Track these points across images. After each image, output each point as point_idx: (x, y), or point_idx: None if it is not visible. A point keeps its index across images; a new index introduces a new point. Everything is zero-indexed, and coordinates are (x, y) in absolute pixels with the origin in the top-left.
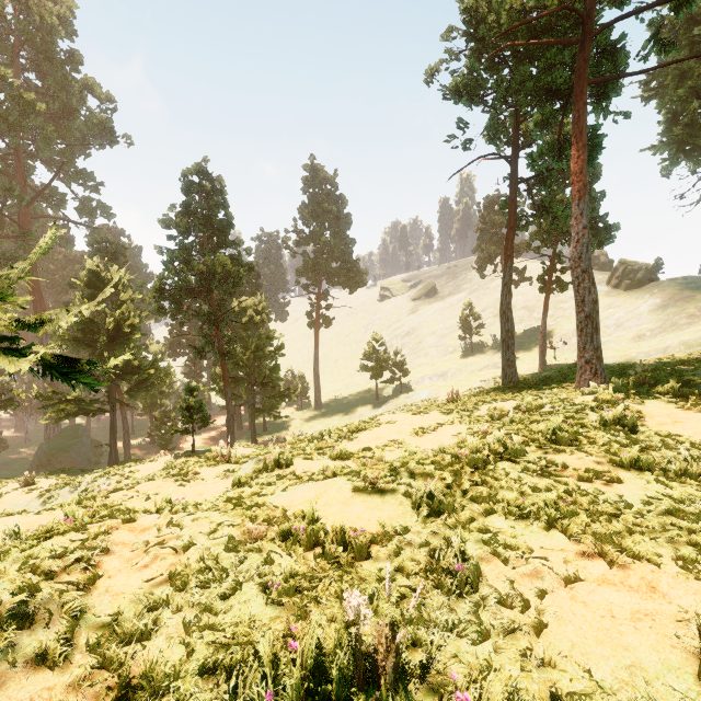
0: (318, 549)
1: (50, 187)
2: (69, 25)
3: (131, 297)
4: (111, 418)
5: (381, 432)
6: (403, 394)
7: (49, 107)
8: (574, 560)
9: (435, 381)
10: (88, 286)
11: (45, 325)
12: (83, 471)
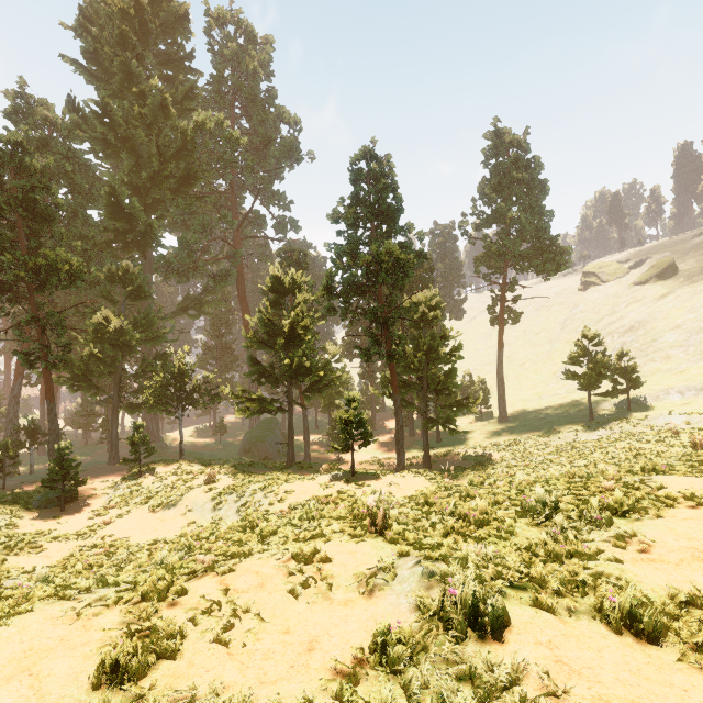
0: None
1: (254, 212)
2: (267, 67)
3: (306, 298)
4: (288, 418)
5: (698, 533)
6: (634, 414)
7: (254, 143)
8: None
9: (690, 397)
10: (271, 291)
11: None
12: (265, 467)
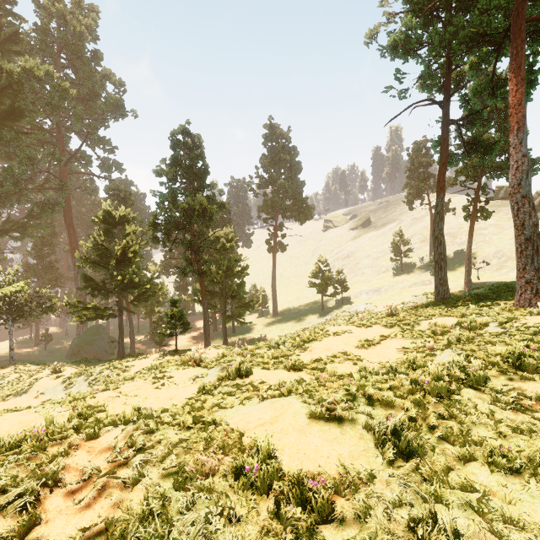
0: (272, 495)
1: (81, 151)
2: (93, 32)
3: (134, 230)
4: (119, 322)
5: (330, 343)
6: (344, 306)
7: (80, 93)
8: None
9: (370, 295)
10: (103, 222)
11: None
12: (99, 361)
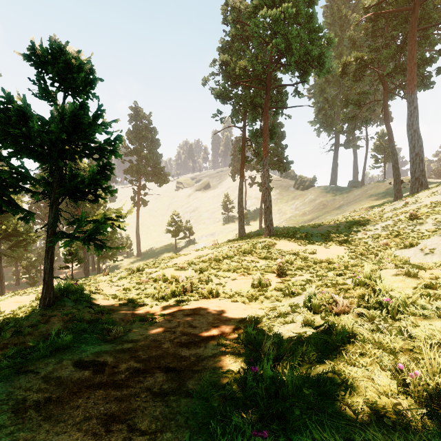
0: (166, 282)
1: None
2: None
3: None
4: None
5: (181, 258)
6: (191, 245)
7: None
8: (236, 276)
9: (208, 238)
10: None
11: (122, 218)
12: None
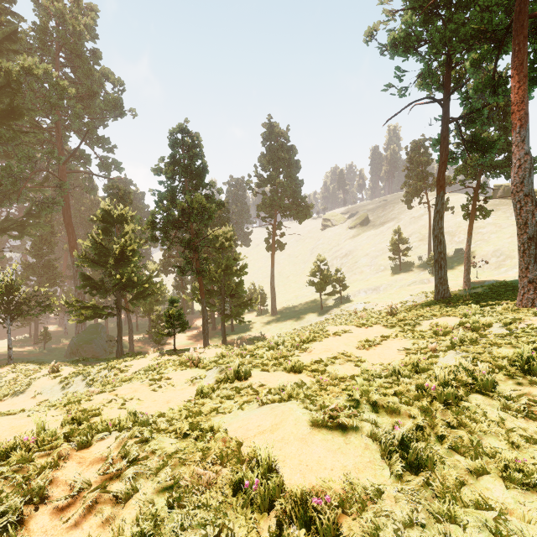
0: (273, 513)
1: (80, 150)
2: (92, 31)
3: (133, 229)
4: (118, 321)
5: (330, 343)
6: (343, 305)
7: (79, 92)
8: None
9: (369, 294)
10: (101, 221)
11: None
12: (98, 360)
